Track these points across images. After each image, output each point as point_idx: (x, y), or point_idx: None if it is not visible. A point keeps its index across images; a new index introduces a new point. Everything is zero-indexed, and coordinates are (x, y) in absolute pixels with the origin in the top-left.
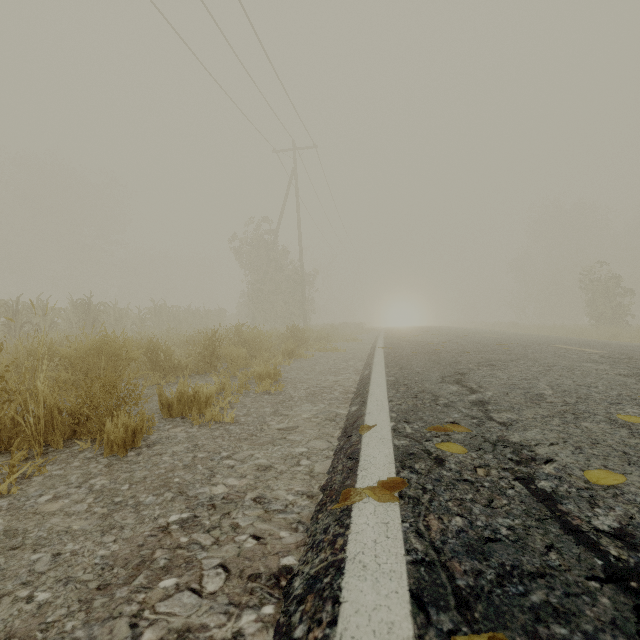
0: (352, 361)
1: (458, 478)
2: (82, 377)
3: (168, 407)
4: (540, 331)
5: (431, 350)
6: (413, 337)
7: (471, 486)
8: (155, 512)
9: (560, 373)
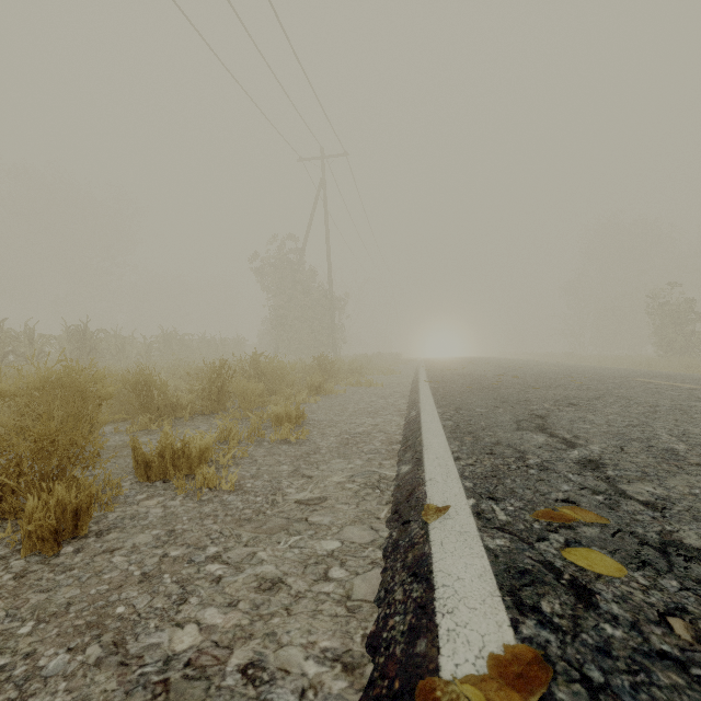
0: (392, 398)
1: (644, 647)
2: (31, 423)
3: (145, 466)
4: (601, 362)
5: (487, 385)
6: (460, 369)
7: (685, 677)
8: (53, 700)
9: (674, 416)
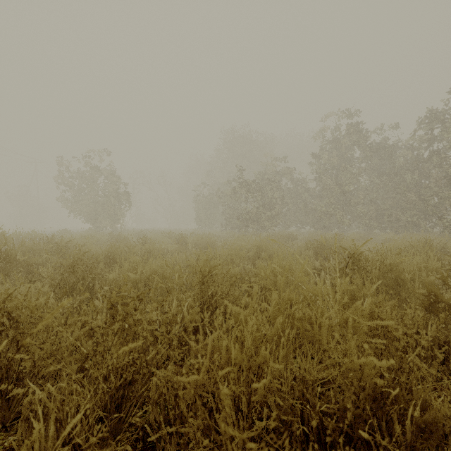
0: None
1: None
2: None
3: None
4: None
5: None
6: None
7: None
8: None
9: None
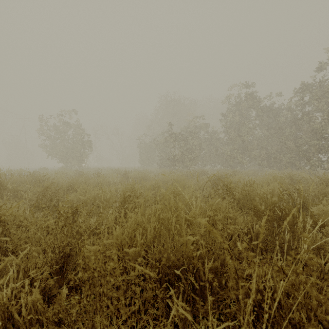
0: None
1: None
2: None
3: None
4: None
5: None
6: None
7: None
8: None
9: None
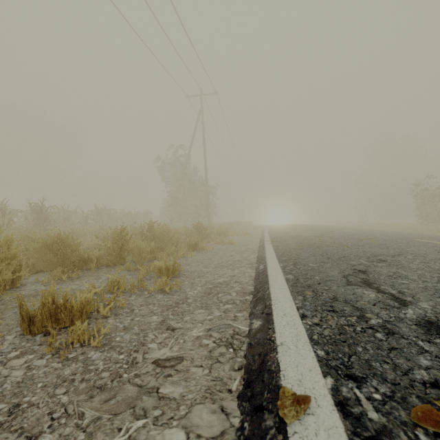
0: (246, 253)
1: None
2: None
3: (28, 321)
4: (382, 227)
5: (313, 244)
6: (291, 232)
7: None
8: None
9: None
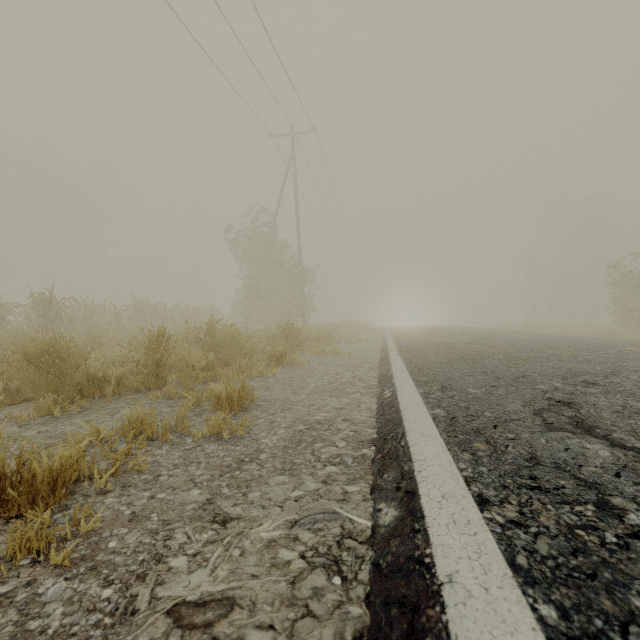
0: (360, 370)
1: None
2: None
3: None
4: (562, 331)
5: (465, 355)
6: (428, 337)
7: None
8: None
9: None
